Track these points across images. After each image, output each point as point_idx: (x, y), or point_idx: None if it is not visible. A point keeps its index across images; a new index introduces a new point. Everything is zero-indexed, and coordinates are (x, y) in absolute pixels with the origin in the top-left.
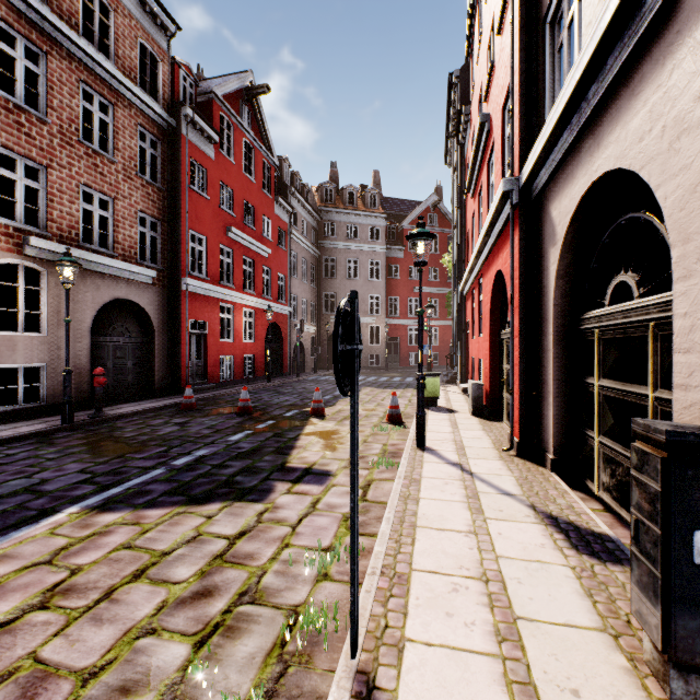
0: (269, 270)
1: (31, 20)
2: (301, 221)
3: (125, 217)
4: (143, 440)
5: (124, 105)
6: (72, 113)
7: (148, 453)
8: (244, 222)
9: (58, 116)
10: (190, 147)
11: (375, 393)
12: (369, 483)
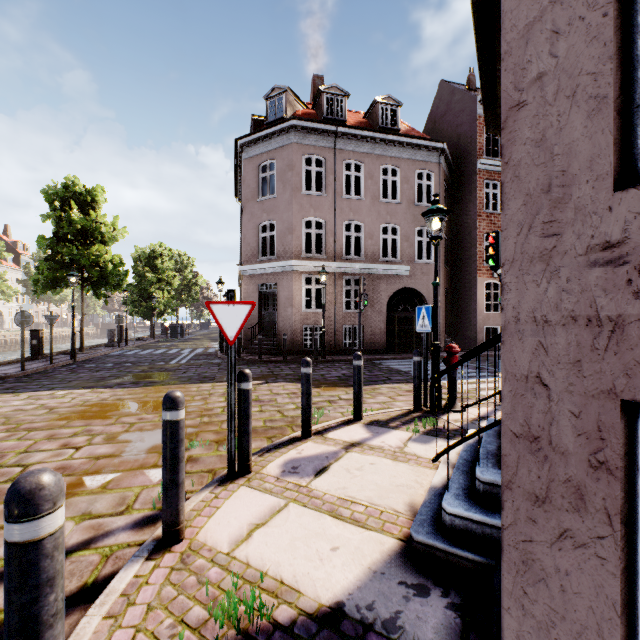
0: None
1: (494, 171)
2: None
3: None
4: None
5: None
6: None
7: None
8: None
9: None
10: None
11: None
12: None
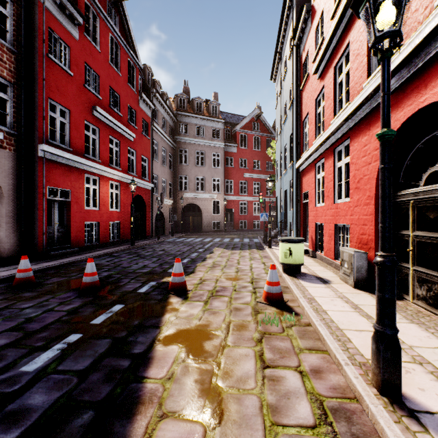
0: (134, 152)
1: None
2: (161, 118)
3: None
4: None
5: None
6: None
7: None
8: (110, 106)
9: None
10: (49, 17)
11: (227, 254)
12: None
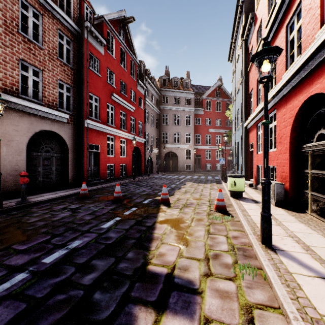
0: (134, 119)
1: None
2: (150, 94)
3: (49, 82)
4: (38, 226)
5: (49, 16)
6: (13, 14)
7: (31, 243)
8: (120, 92)
9: (3, 14)
10: (89, 45)
11: (195, 186)
12: (250, 318)
